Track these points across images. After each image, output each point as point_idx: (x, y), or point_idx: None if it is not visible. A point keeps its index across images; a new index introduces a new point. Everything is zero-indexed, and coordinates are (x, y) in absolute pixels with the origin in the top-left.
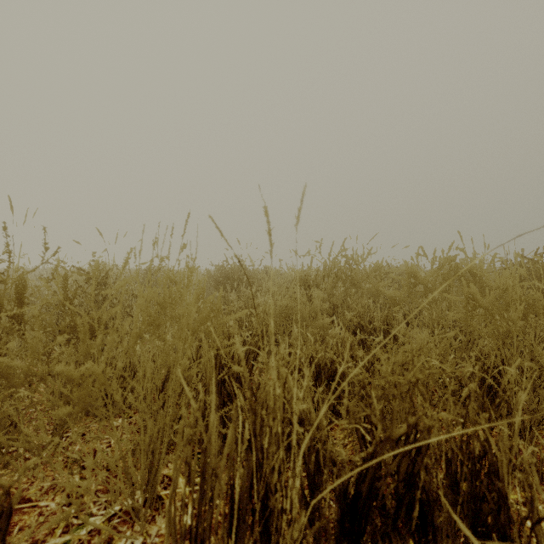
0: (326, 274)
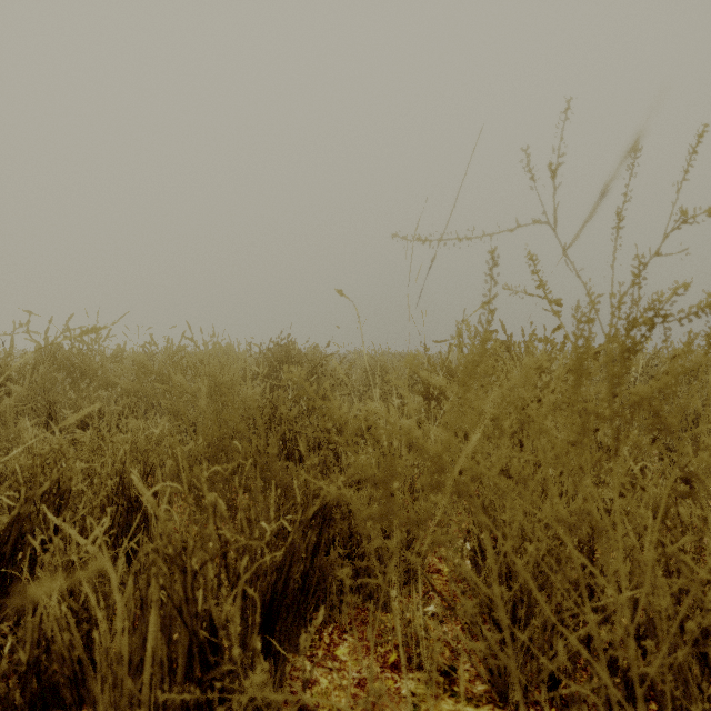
0: (39, 361)
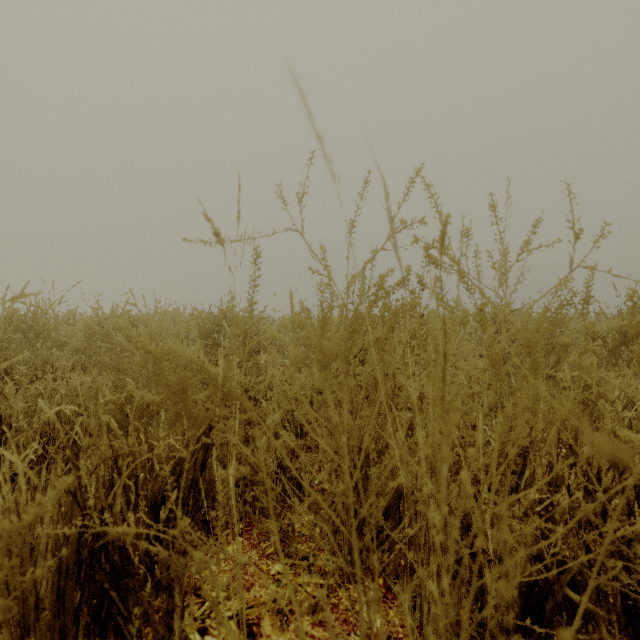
0: None
